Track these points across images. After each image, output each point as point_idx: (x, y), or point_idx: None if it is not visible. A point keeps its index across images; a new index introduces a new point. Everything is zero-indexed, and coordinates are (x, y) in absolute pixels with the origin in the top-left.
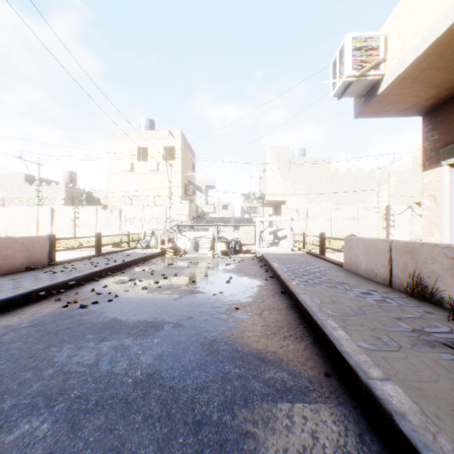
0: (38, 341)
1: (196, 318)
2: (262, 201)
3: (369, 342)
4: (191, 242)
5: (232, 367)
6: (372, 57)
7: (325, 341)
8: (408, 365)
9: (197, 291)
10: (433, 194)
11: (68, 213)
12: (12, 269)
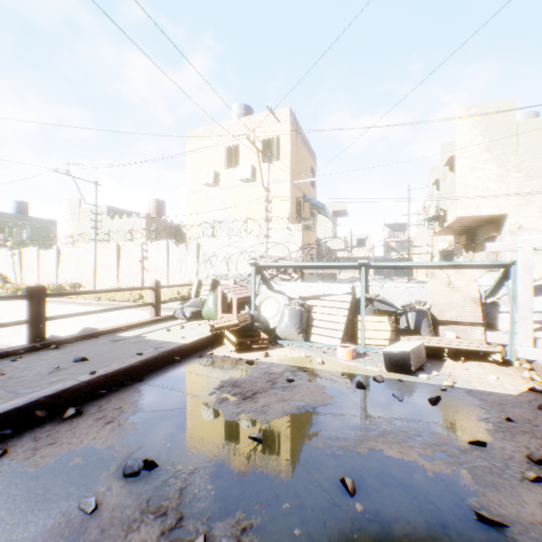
0: None
1: None
2: (440, 223)
3: None
4: (292, 312)
5: None
6: None
7: None
8: None
9: None
10: None
11: (135, 252)
12: None
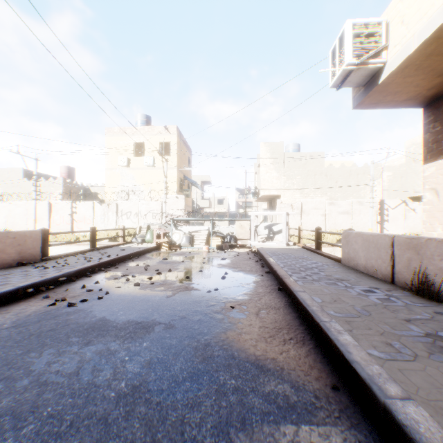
0: (17, 345)
1: (189, 318)
2: (257, 196)
3: (380, 350)
4: (187, 237)
5: (227, 377)
6: (373, 44)
7: (330, 346)
8: (429, 379)
9: (191, 288)
10: (434, 187)
11: (65, 208)
12: (2, 265)
